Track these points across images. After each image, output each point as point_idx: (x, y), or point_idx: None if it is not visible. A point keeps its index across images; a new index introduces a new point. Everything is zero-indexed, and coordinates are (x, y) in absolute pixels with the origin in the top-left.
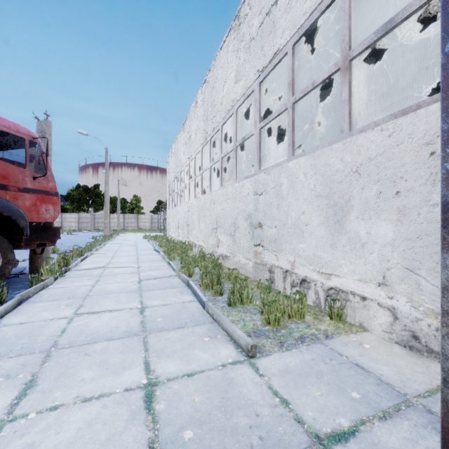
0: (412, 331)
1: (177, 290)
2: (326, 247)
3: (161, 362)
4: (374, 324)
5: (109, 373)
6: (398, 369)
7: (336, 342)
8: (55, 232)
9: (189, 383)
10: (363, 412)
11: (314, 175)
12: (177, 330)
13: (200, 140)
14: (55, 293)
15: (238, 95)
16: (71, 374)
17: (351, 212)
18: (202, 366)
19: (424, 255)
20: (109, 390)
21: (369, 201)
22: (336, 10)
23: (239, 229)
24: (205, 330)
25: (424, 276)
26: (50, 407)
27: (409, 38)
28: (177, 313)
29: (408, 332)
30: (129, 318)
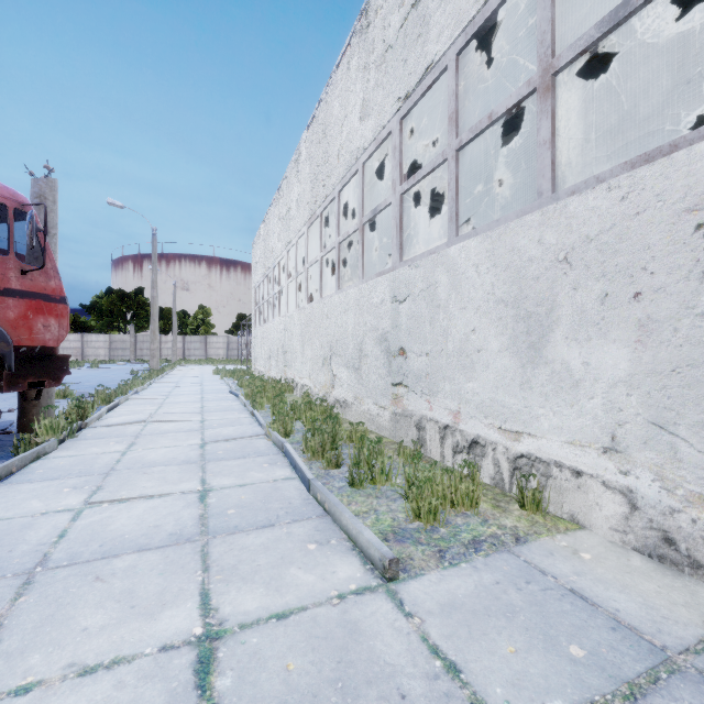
0: (663, 530)
1: (264, 459)
2: (513, 387)
3: (230, 592)
4: (595, 517)
5: (134, 615)
6: (644, 598)
7: (534, 548)
8: (61, 363)
9: (278, 633)
10: (594, 685)
11: (492, 267)
12: (262, 531)
13: (305, 216)
14: (58, 466)
15: (365, 140)
16: (66, 618)
17: (556, 328)
18: (303, 599)
19: (685, 400)
20: (132, 650)
21: (587, 310)
22: (524, 4)
23: (368, 359)
24: (311, 531)
25: (685, 437)
26: (15, 689)
27: (638, 54)
28: (262, 499)
29: (656, 531)
30: (180, 509)
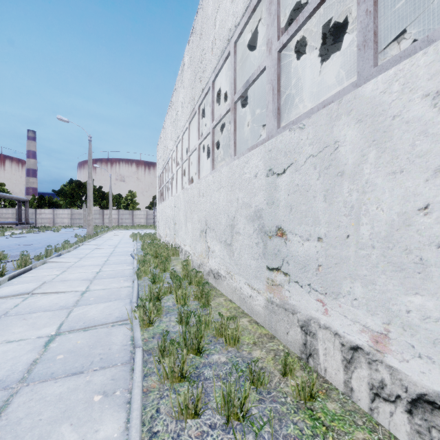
0: None
1: (104, 377)
2: None
3: None
4: None
5: None
6: None
7: None
8: None
9: None
10: None
11: None
12: None
13: (187, 113)
14: None
15: (237, 15)
16: None
17: None
18: None
19: None
20: None
21: None
22: None
23: (239, 236)
24: None
25: None
26: None
27: None
28: None
29: None
30: None
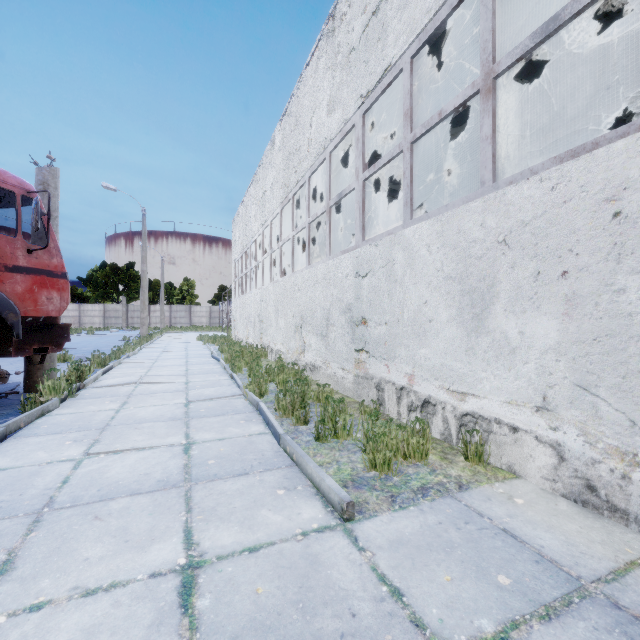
0: (586, 479)
1: (241, 416)
2: (459, 353)
3: (209, 529)
4: (529, 467)
5: (128, 548)
6: (566, 537)
7: (474, 494)
8: (62, 331)
9: (250, 563)
10: (516, 607)
11: (442, 247)
12: (238, 479)
13: (279, 198)
14: (60, 422)
15: (332, 131)
16: (70, 550)
17: (496, 301)
18: (272, 535)
19: (605, 365)
20: (127, 576)
21: (522, 286)
22: (473, 10)
23: (334, 327)
24: (280, 478)
25: (605, 397)
26: (30, 607)
27: (578, 53)
28: (239, 451)
29: (580, 480)
30: (167, 459)
